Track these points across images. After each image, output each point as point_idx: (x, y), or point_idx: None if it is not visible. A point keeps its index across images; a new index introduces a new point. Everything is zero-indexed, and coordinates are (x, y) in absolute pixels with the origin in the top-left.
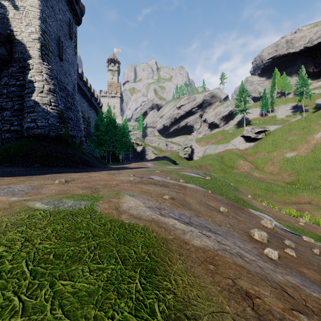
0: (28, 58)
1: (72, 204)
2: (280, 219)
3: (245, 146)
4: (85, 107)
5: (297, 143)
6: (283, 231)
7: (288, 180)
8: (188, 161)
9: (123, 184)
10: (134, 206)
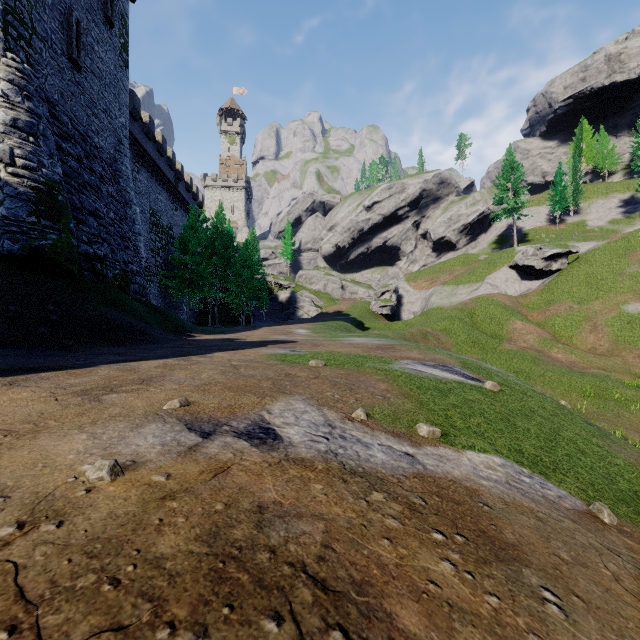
0: None
1: None
2: None
3: (519, 288)
4: (161, 202)
5: None
6: None
7: None
8: (391, 323)
9: None
10: None
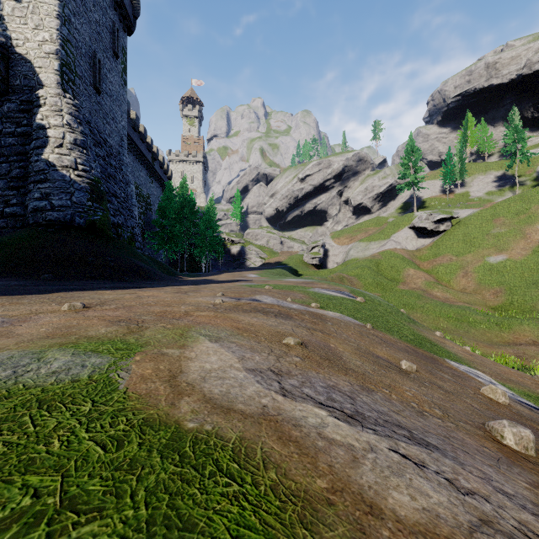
0: (37, 87)
1: (62, 365)
2: (507, 380)
3: (416, 244)
4: (142, 178)
5: (508, 238)
6: (527, 409)
7: (494, 303)
8: (318, 271)
9: (200, 313)
10: (216, 370)
